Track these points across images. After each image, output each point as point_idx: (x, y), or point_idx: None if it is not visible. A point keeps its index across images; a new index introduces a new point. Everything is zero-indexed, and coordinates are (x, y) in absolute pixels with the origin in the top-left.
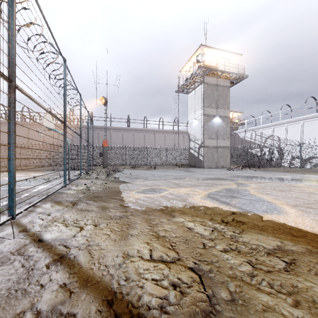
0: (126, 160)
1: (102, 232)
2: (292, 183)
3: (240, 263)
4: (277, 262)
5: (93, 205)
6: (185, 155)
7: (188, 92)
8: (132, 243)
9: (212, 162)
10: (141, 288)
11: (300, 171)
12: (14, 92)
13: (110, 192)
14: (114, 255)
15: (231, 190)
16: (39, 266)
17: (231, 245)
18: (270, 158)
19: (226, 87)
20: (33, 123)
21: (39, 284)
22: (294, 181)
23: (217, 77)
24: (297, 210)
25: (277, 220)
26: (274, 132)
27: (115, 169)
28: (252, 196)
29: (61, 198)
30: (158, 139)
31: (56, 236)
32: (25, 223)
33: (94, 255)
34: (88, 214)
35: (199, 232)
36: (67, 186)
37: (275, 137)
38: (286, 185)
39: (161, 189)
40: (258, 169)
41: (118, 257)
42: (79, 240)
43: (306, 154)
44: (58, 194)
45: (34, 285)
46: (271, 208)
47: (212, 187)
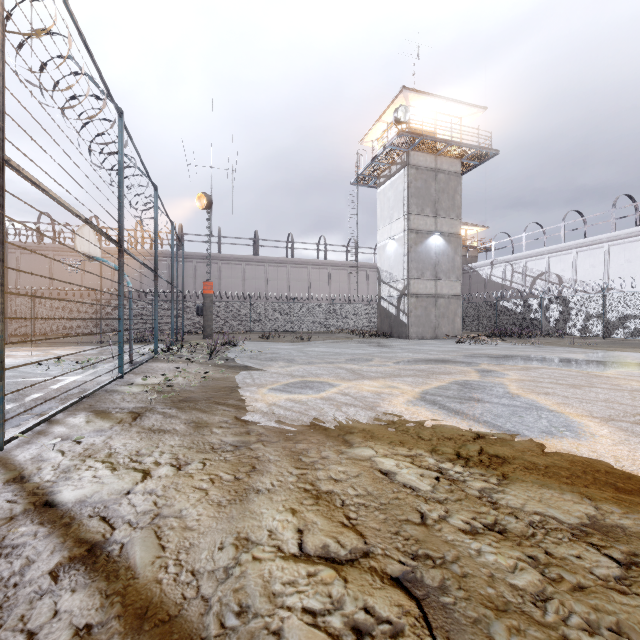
0: (251, 322)
1: (192, 484)
2: (594, 369)
3: (511, 565)
4: (597, 561)
5: (176, 420)
6: (371, 313)
7: (377, 184)
8: (258, 511)
9: (426, 326)
10: (277, 639)
11: (604, 344)
12: (0, 172)
13: (215, 389)
14: (215, 543)
15: (470, 384)
16: (35, 575)
17: (485, 516)
18: (543, 318)
19: (454, 174)
20: (60, 247)
21: (26, 627)
22: (596, 366)
23: (437, 154)
24: (614, 430)
25: (575, 452)
26: (549, 267)
27: (227, 340)
28: (515, 398)
29: (109, 404)
30: (316, 281)
31: (87, 495)
32: (21, 462)
33: (167, 544)
34: (164, 439)
35: (409, 483)
36: (125, 376)
37: (551, 277)
38: (581, 373)
39: (322, 382)
40: (519, 340)
41: (223, 548)
42: (137, 505)
43: (615, 311)
44: (104, 394)
45: (11, 630)
46: (557, 425)
47: (429, 379)
